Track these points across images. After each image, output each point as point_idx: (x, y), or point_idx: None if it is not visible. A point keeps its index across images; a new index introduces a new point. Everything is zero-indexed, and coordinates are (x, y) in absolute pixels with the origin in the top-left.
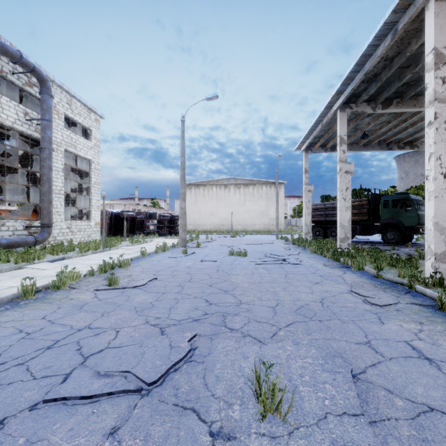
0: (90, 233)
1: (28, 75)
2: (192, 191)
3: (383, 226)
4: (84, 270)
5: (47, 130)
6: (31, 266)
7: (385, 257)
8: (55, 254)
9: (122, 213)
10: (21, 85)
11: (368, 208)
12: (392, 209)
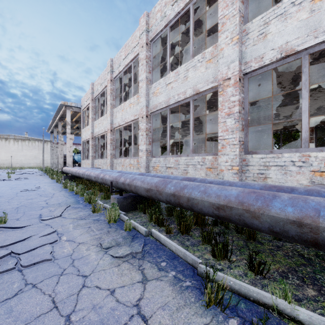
0: None
1: None
2: None
3: None
4: None
5: None
6: None
7: None
8: None
9: None
10: None
11: None
12: None
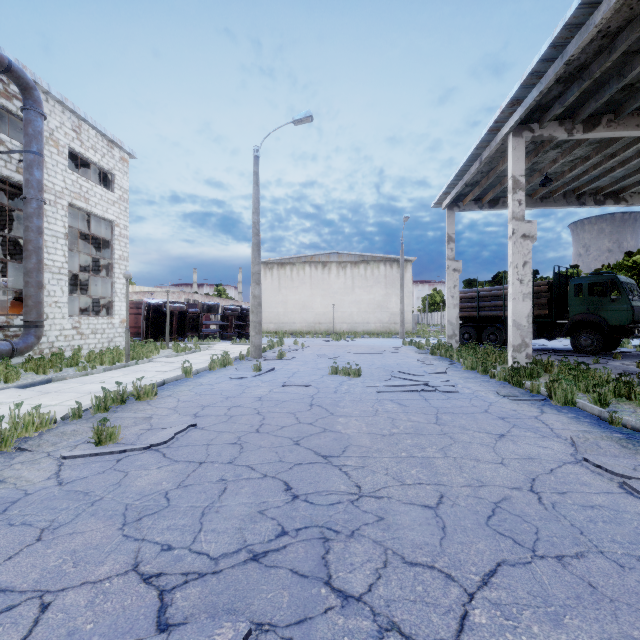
0: (112, 335)
1: (4, 80)
2: (274, 272)
3: (573, 324)
4: (72, 405)
5: (35, 169)
6: None
7: (598, 379)
8: (41, 371)
9: (166, 305)
10: None
11: (549, 297)
12: (589, 298)
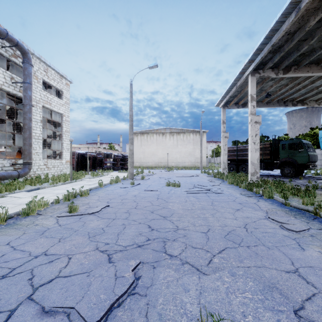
0: (62, 168)
1: (14, 49)
2: (138, 137)
3: (281, 163)
4: (53, 198)
5: (28, 91)
6: (11, 195)
7: (287, 187)
8: (33, 184)
9: (87, 154)
10: (8, 56)
11: (270, 150)
12: (288, 150)
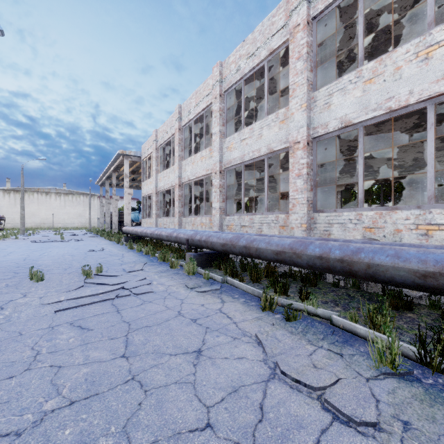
0: None
1: None
2: (11, 195)
3: None
4: None
5: None
6: None
7: None
8: None
9: None
10: None
11: None
12: None
